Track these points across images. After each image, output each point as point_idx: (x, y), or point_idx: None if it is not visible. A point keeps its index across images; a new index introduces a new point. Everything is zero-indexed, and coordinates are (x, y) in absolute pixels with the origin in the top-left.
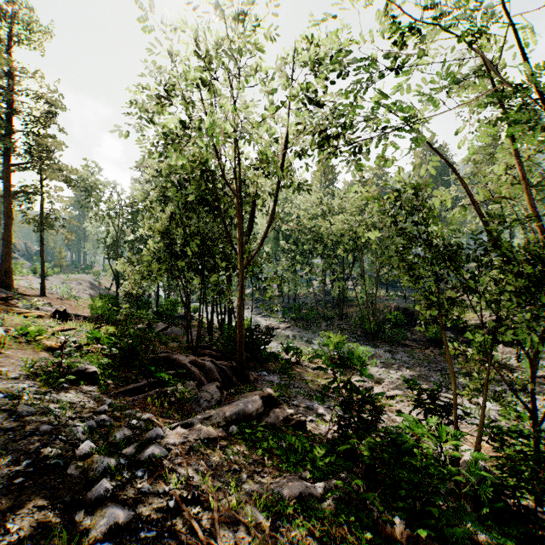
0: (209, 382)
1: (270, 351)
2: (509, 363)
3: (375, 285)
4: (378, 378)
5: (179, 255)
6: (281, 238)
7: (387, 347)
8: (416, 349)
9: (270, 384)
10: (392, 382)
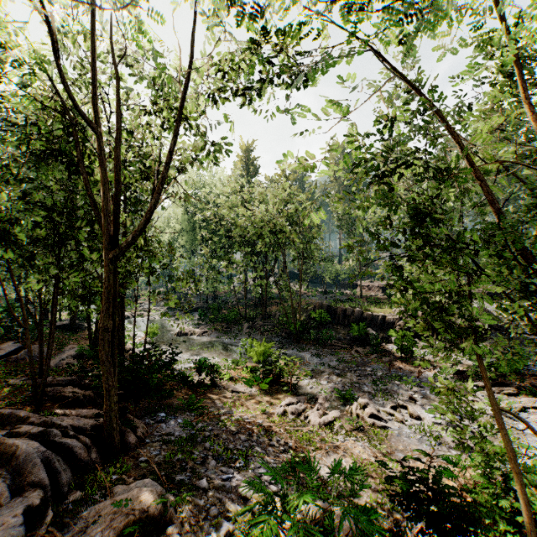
0: (22, 491)
1: (179, 368)
2: (428, 358)
3: (301, 282)
4: (310, 394)
5: (1, 238)
6: (198, 230)
7: (314, 350)
8: (342, 350)
9: (166, 441)
10: (326, 398)
